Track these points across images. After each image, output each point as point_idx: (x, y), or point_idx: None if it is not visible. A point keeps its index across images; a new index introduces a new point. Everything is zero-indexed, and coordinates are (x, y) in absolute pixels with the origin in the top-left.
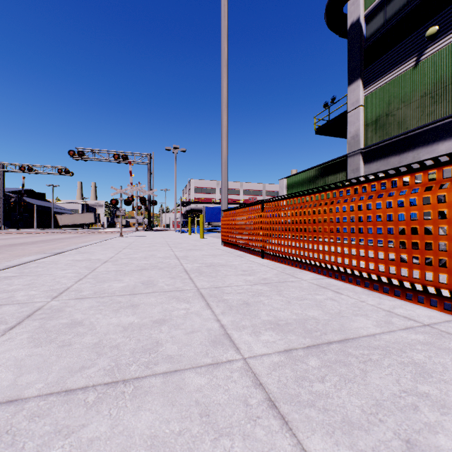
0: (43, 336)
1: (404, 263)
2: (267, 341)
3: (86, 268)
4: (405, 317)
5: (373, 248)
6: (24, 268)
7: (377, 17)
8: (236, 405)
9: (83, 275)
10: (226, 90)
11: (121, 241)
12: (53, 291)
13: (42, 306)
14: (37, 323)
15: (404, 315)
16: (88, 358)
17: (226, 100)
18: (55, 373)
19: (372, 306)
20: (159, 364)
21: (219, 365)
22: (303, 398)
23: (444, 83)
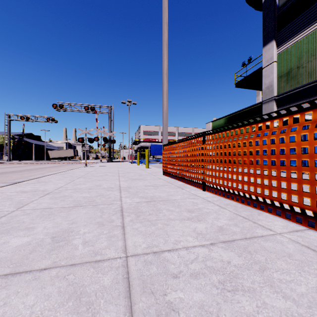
0: None
1: None
2: None
3: (18, 203)
4: None
5: None
6: None
7: None
8: None
9: None
10: (166, 43)
11: (83, 170)
12: None
13: None
14: None
15: None
16: None
17: (166, 52)
18: None
19: None
20: None
21: None
22: None
23: None
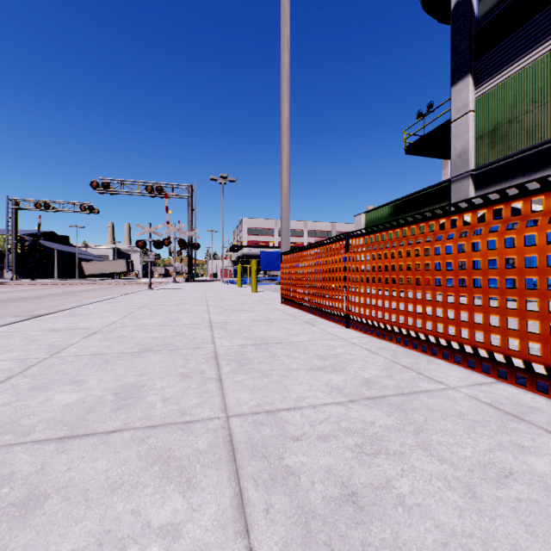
0: None
1: None
2: None
3: (49, 346)
4: None
5: None
6: None
7: None
8: None
9: (24, 367)
10: (287, 82)
11: (145, 295)
12: None
13: None
14: None
15: None
16: None
17: (287, 97)
18: None
19: None
20: None
21: None
22: None
23: None
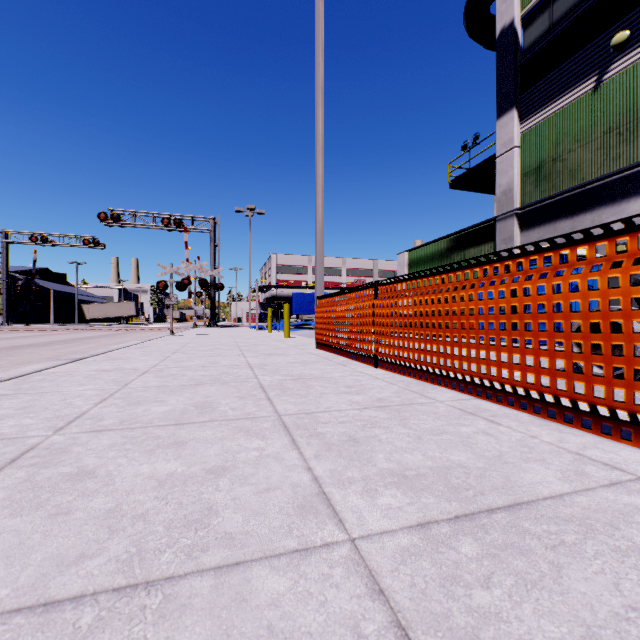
0: (28, 496)
1: (599, 378)
2: (388, 507)
3: (115, 381)
4: (606, 464)
5: (548, 353)
6: (23, 382)
7: (539, 19)
8: (339, 635)
9: (109, 394)
10: (322, 123)
11: (171, 341)
12: (59, 418)
13: (36, 444)
14: (24, 474)
15: (603, 460)
16: (94, 538)
17: (322, 138)
18: (33, 568)
19: (550, 444)
20: (210, 551)
21: (311, 553)
22: (457, 622)
23: (638, 113)
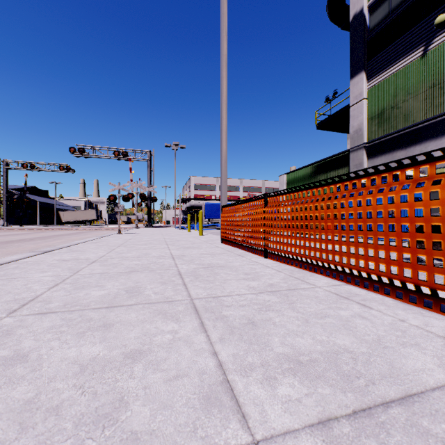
0: None
1: None
2: (288, 399)
3: (69, 269)
4: None
5: (411, 250)
6: (0, 270)
7: (381, 7)
8: None
9: (62, 279)
10: (226, 80)
11: (118, 238)
12: (16, 301)
13: None
14: None
15: None
16: (1, 438)
17: (226, 91)
18: None
19: (418, 328)
20: None
21: None
22: None
23: None
